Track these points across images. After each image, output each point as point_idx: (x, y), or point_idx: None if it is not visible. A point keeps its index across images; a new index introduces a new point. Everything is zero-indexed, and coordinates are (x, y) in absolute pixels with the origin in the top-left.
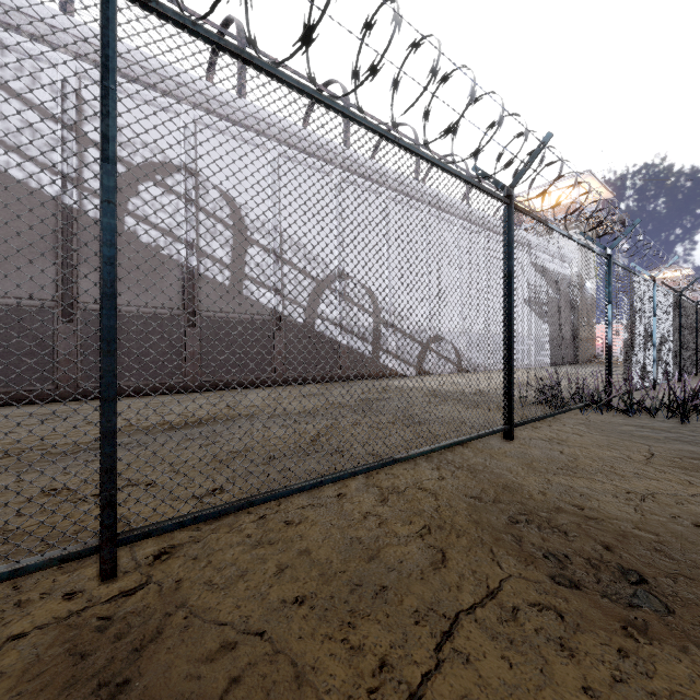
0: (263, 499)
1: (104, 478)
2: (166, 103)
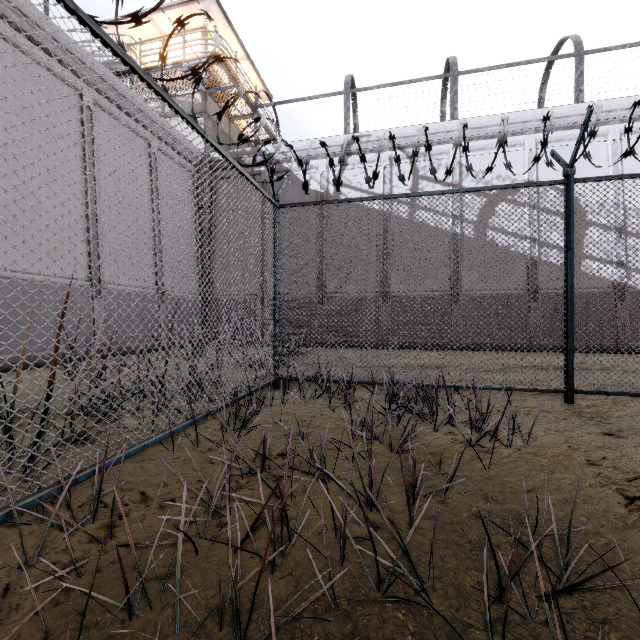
0: None
1: (569, 366)
2: (513, 141)
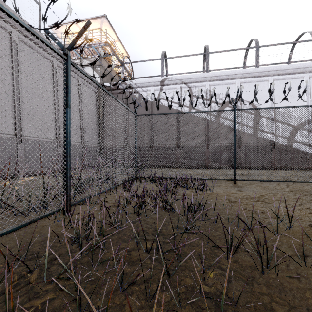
0: (257, 180)
1: (234, 171)
2: (231, 82)
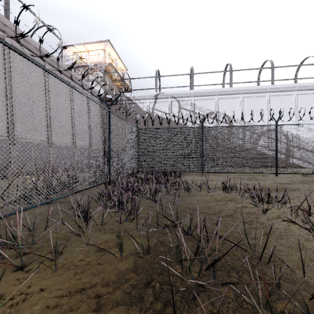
0: (216, 172)
1: (202, 167)
2: (211, 97)
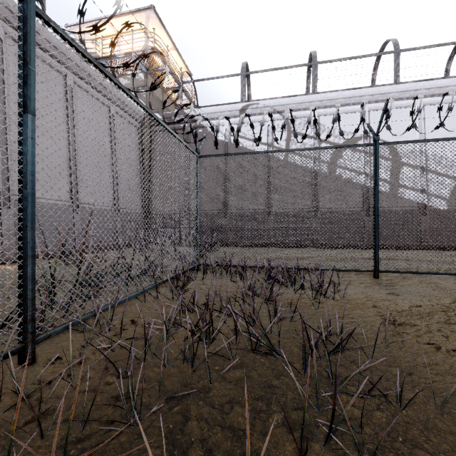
0: (419, 272)
1: (376, 256)
2: (354, 108)
